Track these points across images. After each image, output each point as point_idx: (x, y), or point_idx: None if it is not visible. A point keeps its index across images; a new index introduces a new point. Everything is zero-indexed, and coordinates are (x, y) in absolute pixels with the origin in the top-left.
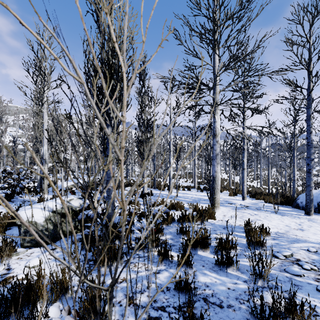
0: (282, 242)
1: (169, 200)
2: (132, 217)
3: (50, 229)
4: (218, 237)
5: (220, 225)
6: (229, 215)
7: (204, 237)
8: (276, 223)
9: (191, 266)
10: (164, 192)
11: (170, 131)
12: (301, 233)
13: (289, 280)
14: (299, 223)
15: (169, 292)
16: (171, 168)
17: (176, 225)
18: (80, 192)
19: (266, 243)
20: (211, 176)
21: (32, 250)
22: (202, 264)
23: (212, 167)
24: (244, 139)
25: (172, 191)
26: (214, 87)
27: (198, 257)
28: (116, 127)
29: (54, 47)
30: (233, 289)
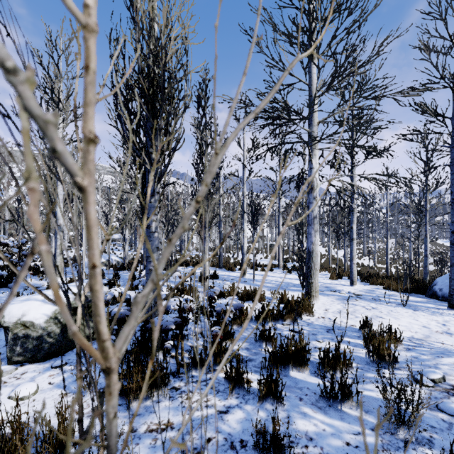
0: (422, 354)
1: (242, 285)
2: (145, 382)
3: (56, 334)
4: (320, 346)
5: (322, 326)
6: (333, 310)
7: (300, 348)
8: (408, 323)
9: (282, 400)
10: (235, 274)
11: (244, 184)
12: (450, 339)
13: (448, 426)
14: (443, 323)
15: (246, 451)
16: (245, 238)
17: (253, 325)
18: (111, 274)
19: (398, 356)
20: (304, 250)
21: (25, 368)
22: (298, 396)
23: (308, 237)
24: (353, 196)
25: (247, 272)
26: (311, 115)
27: (291, 381)
28: (161, 174)
29: (72, 60)
30: (356, 445)
